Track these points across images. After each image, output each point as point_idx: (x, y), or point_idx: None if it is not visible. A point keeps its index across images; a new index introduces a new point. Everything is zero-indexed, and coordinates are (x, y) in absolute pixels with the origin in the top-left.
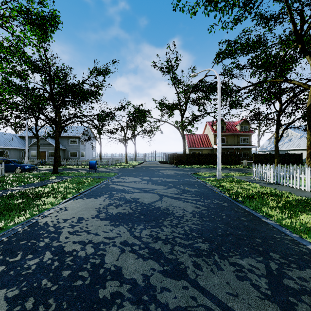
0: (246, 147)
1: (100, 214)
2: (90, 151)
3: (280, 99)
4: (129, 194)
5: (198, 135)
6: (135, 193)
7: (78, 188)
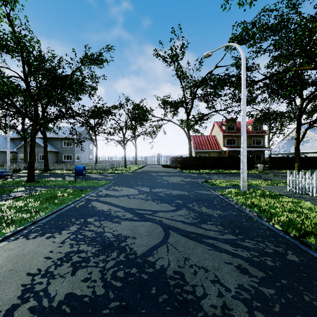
0: (260, 149)
1: (22, 302)
2: (87, 154)
3: (301, 94)
4: (112, 225)
5: (206, 136)
6: (124, 221)
7: (37, 211)
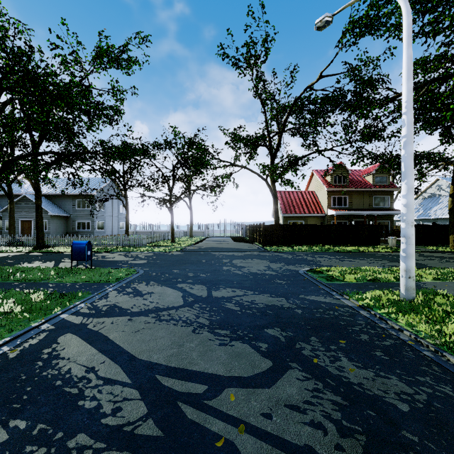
0: (387, 213)
1: None
2: (115, 221)
3: None
4: None
5: (300, 193)
6: (104, 450)
7: None
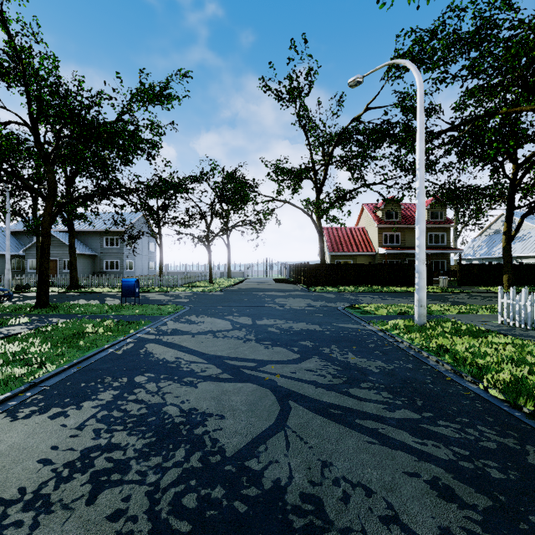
0: (441, 251)
1: None
2: (145, 260)
3: (515, 155)
4: (181, 389)
5: (348, 230)
6: (204, 381)
7: (43, 362)
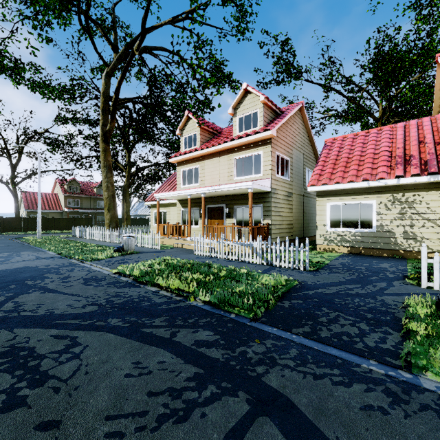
0: (102, 211)
1: None
2: None
3: None
4: None
5: (44, 194)
6: None
7: None
